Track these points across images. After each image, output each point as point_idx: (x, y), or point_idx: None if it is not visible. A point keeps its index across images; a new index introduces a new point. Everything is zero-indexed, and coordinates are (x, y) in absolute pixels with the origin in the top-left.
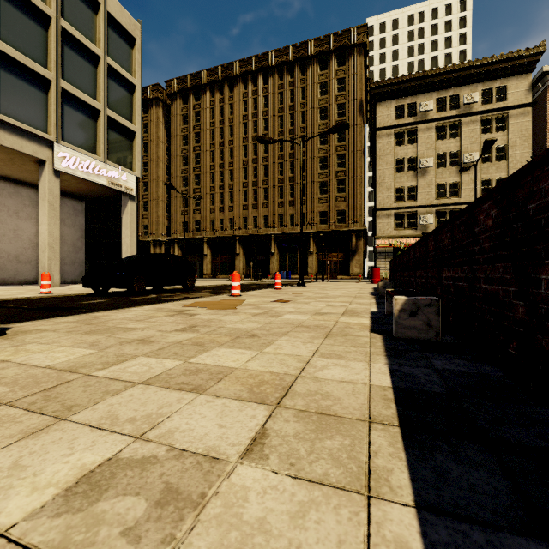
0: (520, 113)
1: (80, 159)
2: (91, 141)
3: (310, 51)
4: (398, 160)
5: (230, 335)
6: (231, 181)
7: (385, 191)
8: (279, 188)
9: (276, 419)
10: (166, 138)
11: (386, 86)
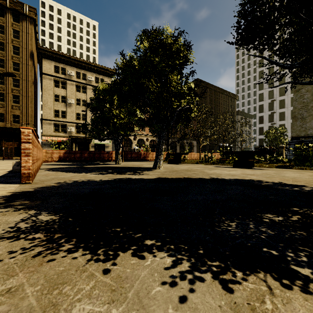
0: None
1: None
2: None
3: None
4: (56, 95)
5: None
6: None
7: (48, 110)
8: None
9: None
10: None
11: (49, 51)
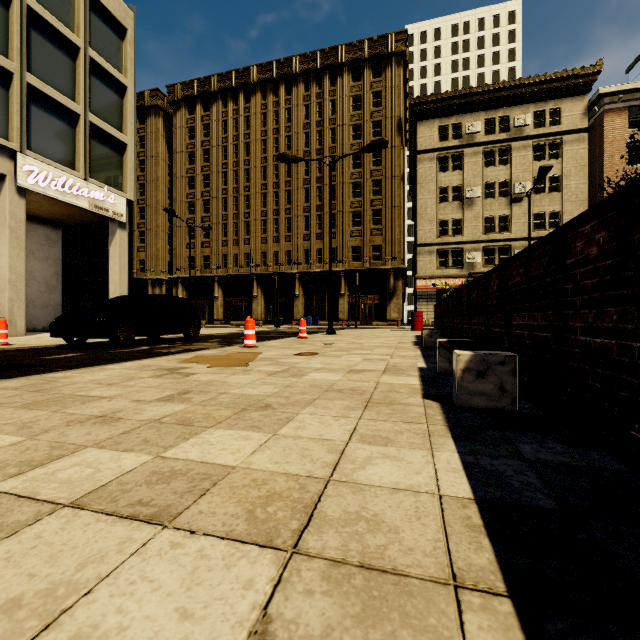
0: (575, 139)
1: (52, 175)
2: (68, 153)
3: (341, 57)
4: (442, 189)
5: (233, 407)
6: (247, 209)
7: (427, 224)
8: (304, 218)
9: (290, 587)
10: (168, 155)
11: (428, 102)
